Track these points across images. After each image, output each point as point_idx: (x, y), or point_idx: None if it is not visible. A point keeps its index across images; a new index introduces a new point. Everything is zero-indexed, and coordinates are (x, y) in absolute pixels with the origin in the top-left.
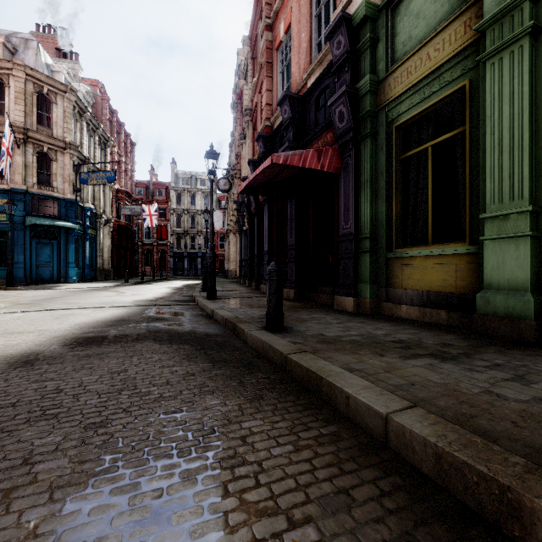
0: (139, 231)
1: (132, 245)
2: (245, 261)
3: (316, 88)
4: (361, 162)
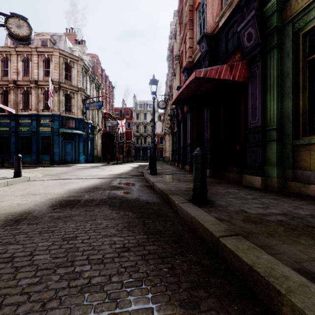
0: (116, 135)
1: (112, 143)
2: (175, 151)
3: (226, 25)
4: (267, 69)
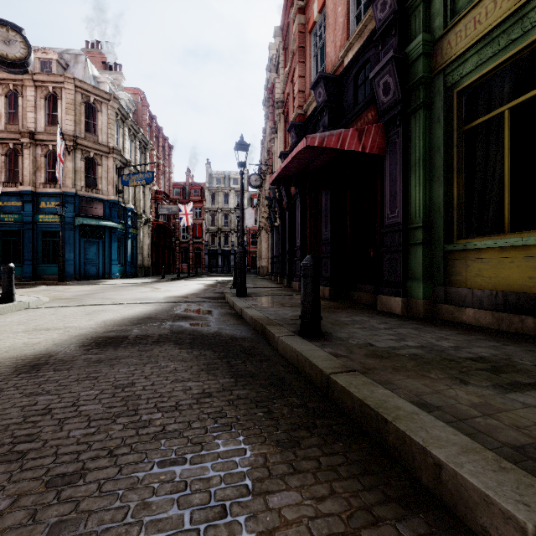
0: (176, 230)
1: (170, 243)
2: (276, 257)
3: (354, 64)
4: (411, 139)
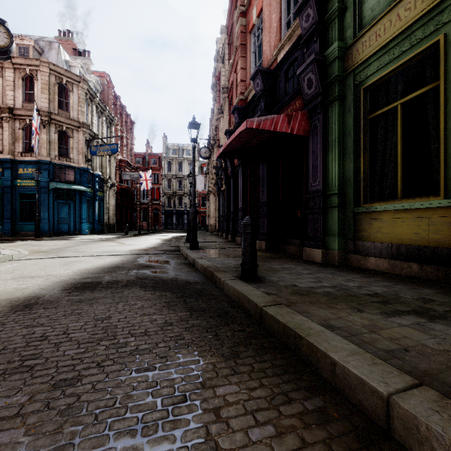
0: (137, 193)
1: (132, 204)
2: (222, 217)
3: (285, 61)
4: (328, 124)
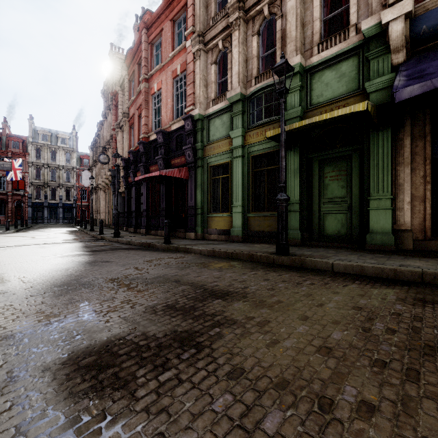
0: None
1: None
2: (120, 213)
3: (176, 132)
4: (197, 176)
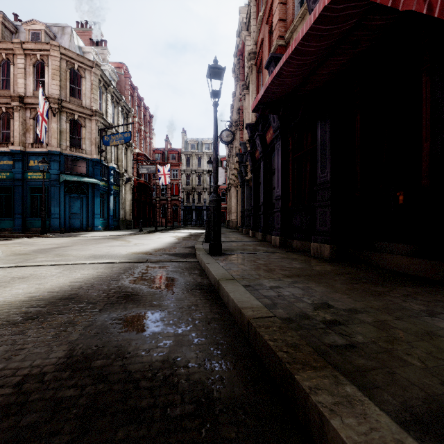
0: (157, 189)
1: (150, 200)
2: (247, 211)
3: None
4: None
